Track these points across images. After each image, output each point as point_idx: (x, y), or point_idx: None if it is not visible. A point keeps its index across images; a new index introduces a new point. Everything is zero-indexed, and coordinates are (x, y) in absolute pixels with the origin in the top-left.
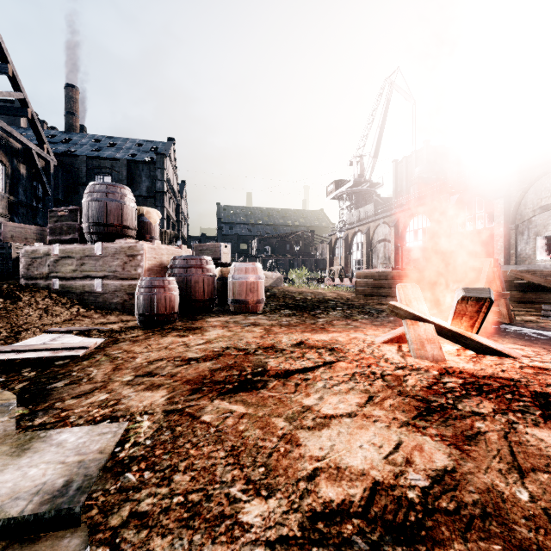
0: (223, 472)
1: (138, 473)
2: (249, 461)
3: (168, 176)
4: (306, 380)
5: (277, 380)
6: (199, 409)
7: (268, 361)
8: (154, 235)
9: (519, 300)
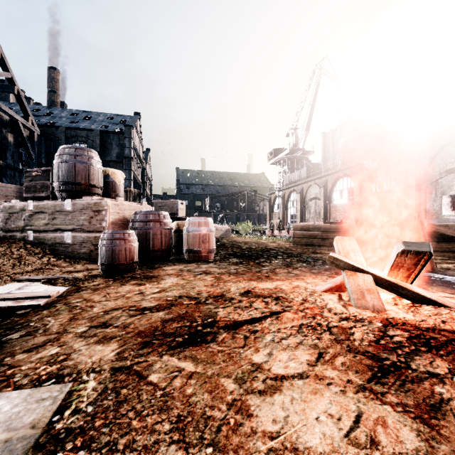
0: (166, 453)
1: (71, 453)
2: (195, 437)
3: (134, 144)
4: (255, 333)
5: (226, 333)
6: (147, 366)
7: (217, 311)
8: (119, 193)
9: (434, 249)
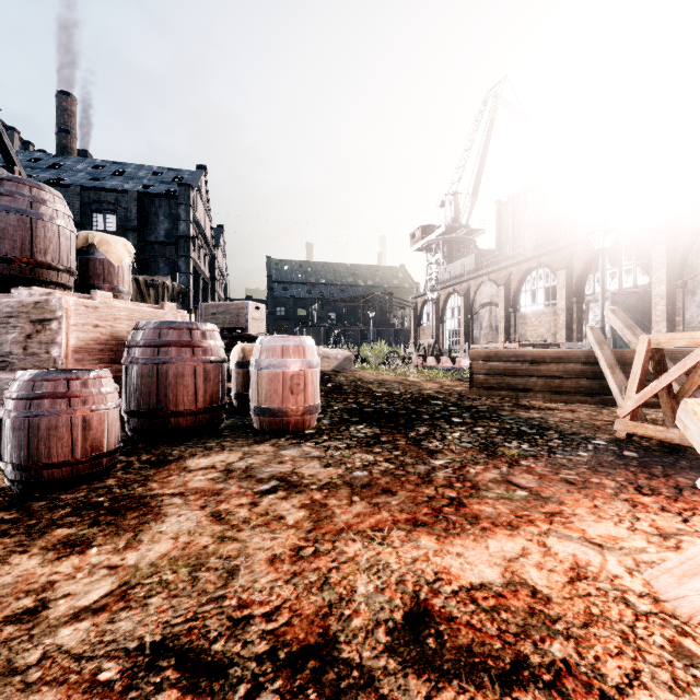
0: None
1: None
2: None
3: (196, 215)
4: None
5: None
6: None
7: None
8: (118, 285)
9: None
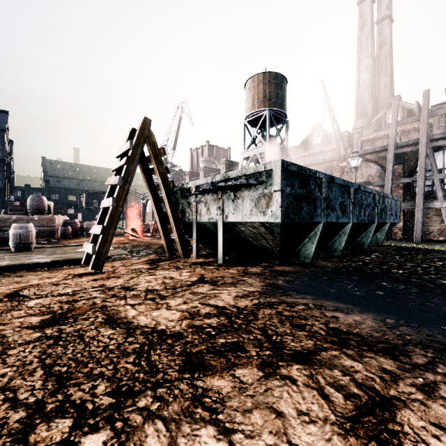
0: None
1: None
2: None
3: (5, 144)
4: None
5: None
6: None
7: None
8: (52, 211)
9: None
